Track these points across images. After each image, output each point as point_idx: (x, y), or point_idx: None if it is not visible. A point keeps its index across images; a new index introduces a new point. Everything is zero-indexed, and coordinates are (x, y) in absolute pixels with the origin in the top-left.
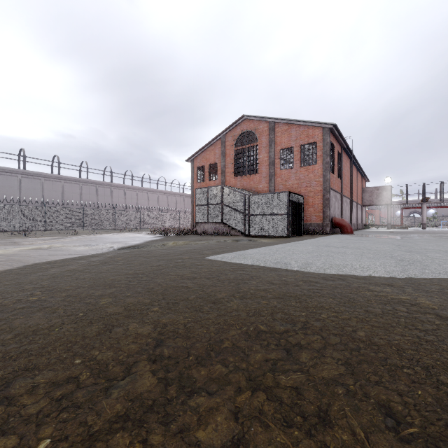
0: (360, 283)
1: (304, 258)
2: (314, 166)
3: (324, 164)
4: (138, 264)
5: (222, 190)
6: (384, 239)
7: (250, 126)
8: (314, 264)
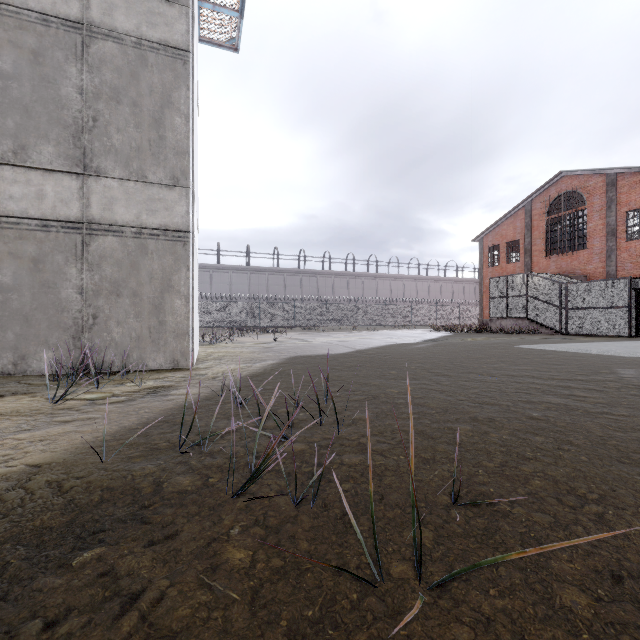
0: (634, 358)
1: (609, 348)
2: None
3: None
4: (461, 347)
5: (526, 279)
6: None
7: (573, 184)
8: (614, 351)
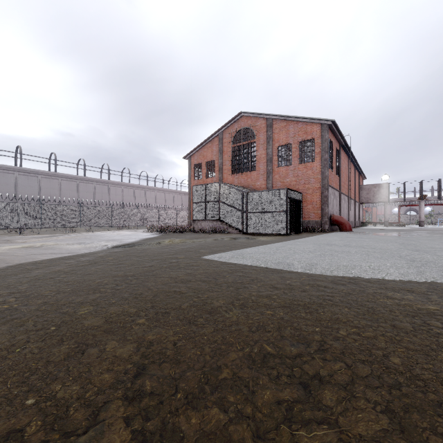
0: (375, 289)
1: (307, 258)
2: (313, 163)
3: (322, 160)
4: (130, 265)
5: (219, 187)
6: (385, 236)
7: (248, 123)
8: (319, 265)
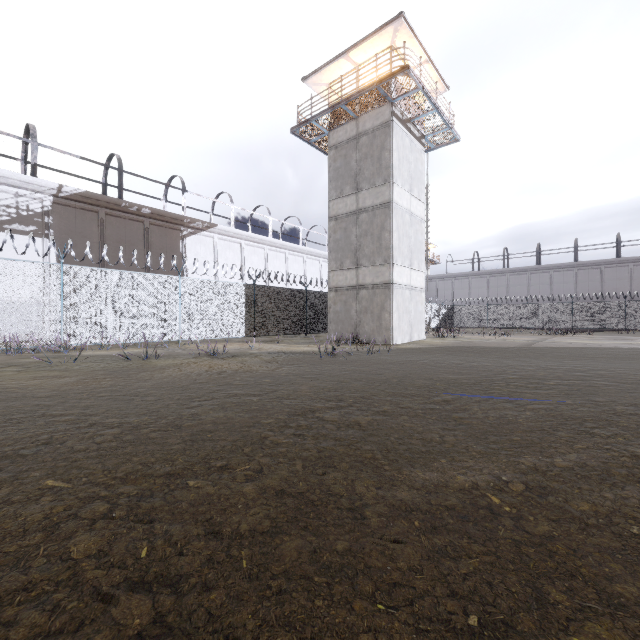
0: None
1: None
2: None
3: None
4: None
5: None
6: None
7: None
8: None
